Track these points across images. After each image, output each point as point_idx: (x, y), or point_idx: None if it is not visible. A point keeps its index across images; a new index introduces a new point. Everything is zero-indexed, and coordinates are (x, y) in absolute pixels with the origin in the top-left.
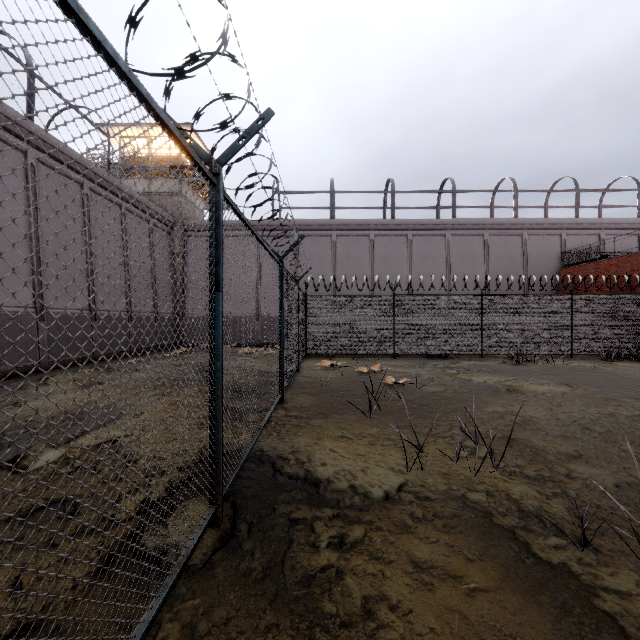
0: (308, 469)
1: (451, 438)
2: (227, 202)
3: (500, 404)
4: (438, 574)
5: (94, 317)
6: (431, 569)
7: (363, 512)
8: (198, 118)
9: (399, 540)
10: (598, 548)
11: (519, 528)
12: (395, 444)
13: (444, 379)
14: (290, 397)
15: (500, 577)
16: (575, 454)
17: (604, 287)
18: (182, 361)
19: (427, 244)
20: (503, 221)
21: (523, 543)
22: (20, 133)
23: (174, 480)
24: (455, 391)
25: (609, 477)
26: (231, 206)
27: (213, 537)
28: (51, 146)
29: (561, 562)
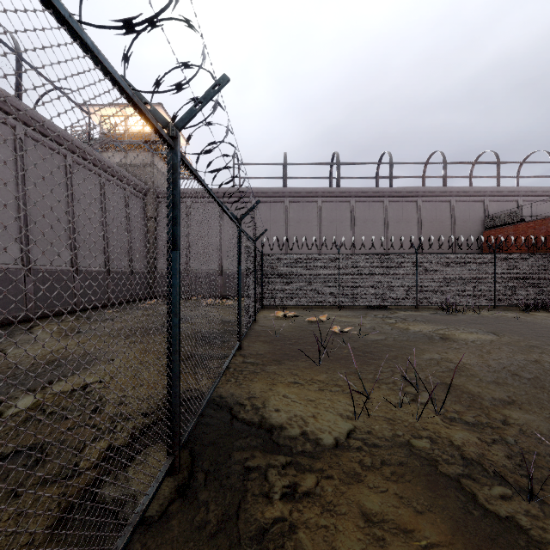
0: (263, 415)
1: (394, 384)
2: (185, 166)
3: (436, 351)
4: (389, 528)
5: (76, 273)
6: (382, 522)
7: (314, 460)
8: (158, 86)
9: (350, 490)
10: (542, 499)
11: (464, 477)
12: (343, 390)
13: (384, 328)
14: (247, 345)
15: (450, 531)
16: (508, 400)
17: (522, 247)
18: (153, 311)
19: (368, 209)
20: (434, 189)
21: (469, 493)
22: (9, 110)
23: (137, 426)
24: (394, 339)
25: (543, 423)
26: (190, 170)
27: (170, 487)
28: (37, 122)
29: (509, 515)
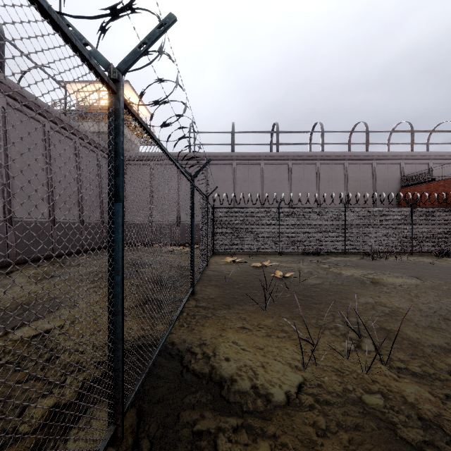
0: (213, 365)
1: (336, 330)
2: (132, 115)
3: (369, 295)
4: None
5: (53, 224)
6: None
7: (266, 422)
8: (104, 33)
9: None
10: None
11: (427, 445)
12: (289, 336)
13: (320, 273)
14: (200, 289)
15: None
16: (448, 347)
17: (434, 202)
18: None
19: (303, 170)
20: (358, 153)
21: None
22: None
23: (88, 379)
24: (331, 283)
25: None
26: (137, 120)
27: None
28: (18, 93)
29: None
